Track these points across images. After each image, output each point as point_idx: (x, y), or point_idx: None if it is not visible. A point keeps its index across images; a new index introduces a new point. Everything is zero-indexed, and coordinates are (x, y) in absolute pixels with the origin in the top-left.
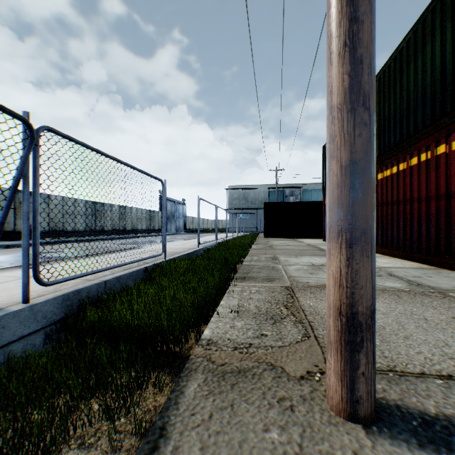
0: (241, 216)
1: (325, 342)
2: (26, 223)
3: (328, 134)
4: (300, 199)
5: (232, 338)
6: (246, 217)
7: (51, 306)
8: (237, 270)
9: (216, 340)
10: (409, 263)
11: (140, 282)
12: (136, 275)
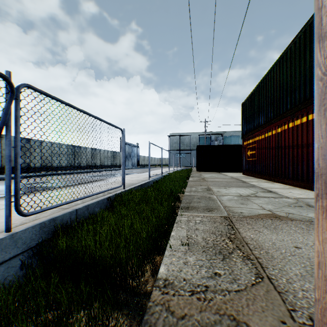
0: (179, 155)
1: (281, 285)
2: (8, 165)
3: (322, 65)
4: (222, 143)
5: (188, 278)
6: (182, 156)
7: (30, 233)
8: (180, 199)
9: (172, 281)
10: None
11: (104, 209)
12: (102, 203)
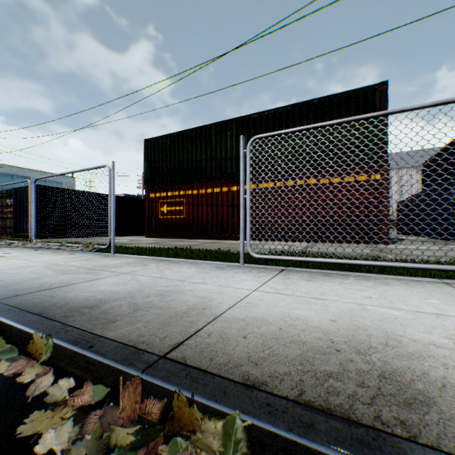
0: None
1: None
2: None
3: None
4: None
5: None
6: None
7: None
8: None
9: None
10: (296, 242)
11: None
12: None
